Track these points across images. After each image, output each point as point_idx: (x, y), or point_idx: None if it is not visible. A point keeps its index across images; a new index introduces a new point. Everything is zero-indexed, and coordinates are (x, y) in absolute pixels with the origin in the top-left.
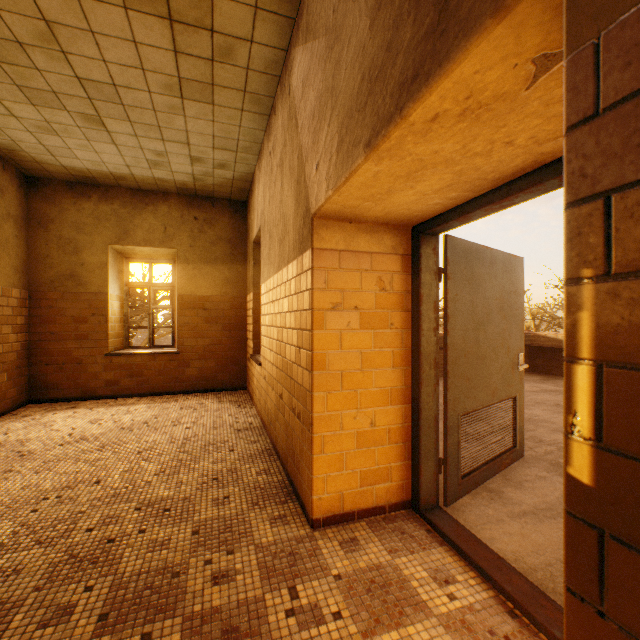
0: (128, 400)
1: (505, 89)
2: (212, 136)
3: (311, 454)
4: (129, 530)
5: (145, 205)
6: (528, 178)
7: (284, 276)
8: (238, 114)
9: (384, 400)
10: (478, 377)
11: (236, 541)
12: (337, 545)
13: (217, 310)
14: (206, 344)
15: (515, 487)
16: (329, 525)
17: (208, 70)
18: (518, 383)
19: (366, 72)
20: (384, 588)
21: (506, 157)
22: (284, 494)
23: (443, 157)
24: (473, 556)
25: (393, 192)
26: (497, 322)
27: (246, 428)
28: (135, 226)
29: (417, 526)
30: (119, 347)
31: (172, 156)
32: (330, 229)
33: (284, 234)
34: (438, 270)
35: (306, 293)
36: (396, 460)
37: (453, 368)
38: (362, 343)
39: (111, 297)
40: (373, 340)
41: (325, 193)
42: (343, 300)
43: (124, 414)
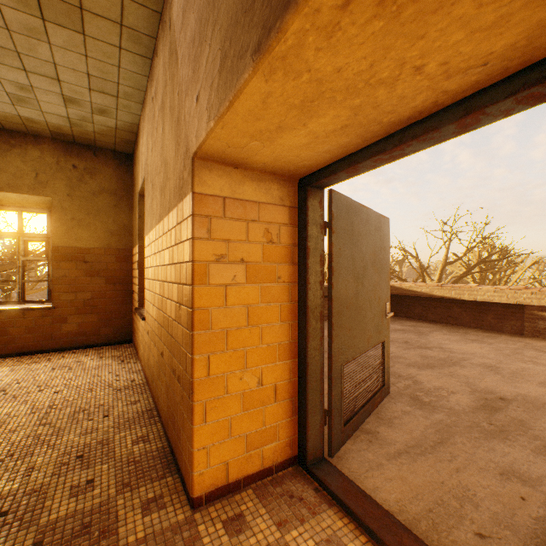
0: None
1: None
2: (87, 74)
3: (191, 425)
4: None
5: (10, 147)
6: (424, 124)
7: (165, 226)
8: (116, 52)
9: (272, 357)
10: (357, 327)
11: None
12: (221, 528)
13: (100, 263)
14: (87, 298)
15: (387, 425)
16: (212, 501)
17: None
18: (386, 329)
19: None
20: None
21: (410, 91)
22: (163, 466)
23: (345, 80)
24: (363, 517)
25: (284, 130)
26: (371, 275)
27: (127, 387)
28: None
29: (305, 485)
30: None
31: (40, 92)
32: (214, 173)
33: (165, 181)
34: (324, 224)
35: (186, 243)
36: (283, 417)
37: (337, 320)
38: (249, 298)
39: None
40: (260, 294)
41: (206, 125)
42: (228, 252)
43: None
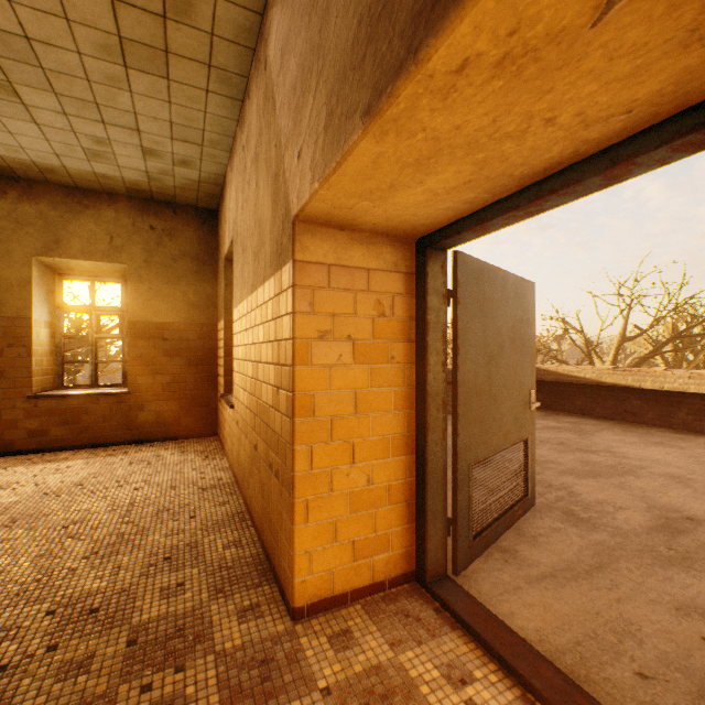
0: (60, 454)
1: (565, 22)
2: (169, 122)
3: (292, 525)
4: (32, 648)
5: (84, 208)
6: (563, 176)
7: (259, 298)
8: (202, 96)
9: (384, 451)
10: (490, 419)
11: (189, 650)
12: (325, 642)
13: (180, 340)
14: (166, 382)
15: (530, 544)
16: (315, 614)
17: (159, 30)
18: (530, 423)
19: (365, 12)
20: (386, 701)
21: (542, 143)
22: (258, 574)
23: (465, 137)
24: (493, 642)
25: (397, 188)
26: (509, 355)
27: (214, 486)
28: (70, 233)
29: (424, 605)
30: (48, 387)
31: (117, 145)
32: (317, 237)
33: (259, 245)
34: (447, 293)
35: (286, 318)
36: (398, 524)
37: (464, 410)
38: (357, 381)
39: (36, 323)
40: (370, 377)
41: (310, 186)
42: (333, 327)
43: (51, 474)
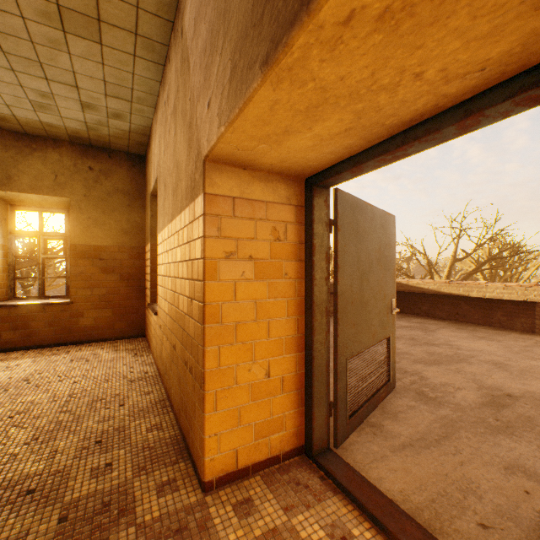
0: (10, 354)
1: None
2: (103, 81)
3: (203, 413)
4: None
5: (32, 150)
6: (425, 125)
7: (177, 225)
8: (130, 59)
9: (279, 350)
10: (362, 322)
11: (113, 524)
12: (231, 510)
13: (114, 260)
14: (102, 294)
15: (392, 419)
16: (222, 485)
17: (92, 1)
18: (391, 325)
19: None
20: None
21: (410, 96)
22: (175, 452)
23: (348, 87)
24: (367, 504)
25: (290, 133)
26: (376, 272)
27: (141, 378)
28: (20, 171)
29: (311, 474)
30: (1, 298)
31: (59, 99)
32: (224, 174)
33: (177, 182)
34: (329, 222)
35: (198, 241)
36: (290, 408)
37: (342, 315)
38: (257, 293)
39: None
40: (268, 290)
41: (217, 130)
42: (237, 249)
43: (2, 371)
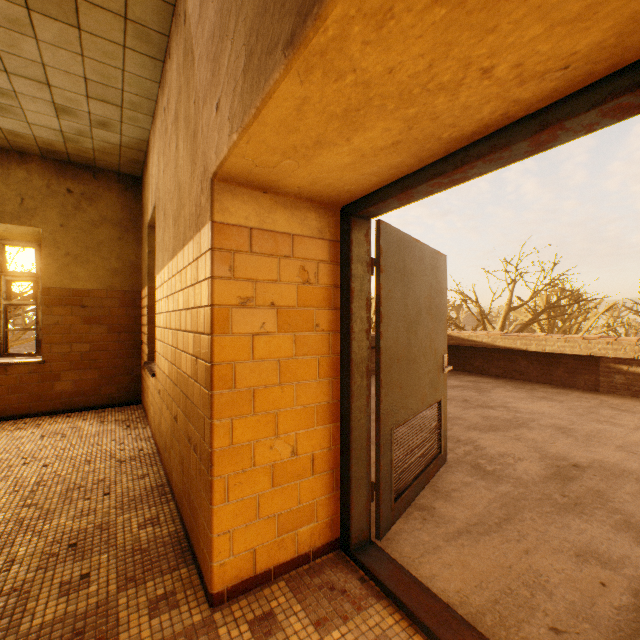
0: None
1: None
2: (84, 78)
3: (210, 505)
4: None
5: None
6: (491, 141)
7: (179, 263)
8: (119, 51)
9: (308, 420)
10: (410, 384)
11: None
12: (246, 630)
13: (101, 308)
14: (85, 350)
15: (445, 500)
16: (236, 597)
17: None
18: (443, 386)
19: None
20: None
21: (475, 100)
22: (176, 555)
23: (398, 84)
24: (418, 612)
25: (323, 145)
26: (426, 322)
27: (133, 457)
28: None
29: (349, 574)
30: None
31: (25, 99)
32: (238, 198)
33: (179, 208)
34: (370, 261)
35: (204, 283)
36: (323, 493)
37: (386, 376)
38: (281, 350)
39: None
40: (295, 346)
41: (228, 139)
42: (256, 294)
43: None
